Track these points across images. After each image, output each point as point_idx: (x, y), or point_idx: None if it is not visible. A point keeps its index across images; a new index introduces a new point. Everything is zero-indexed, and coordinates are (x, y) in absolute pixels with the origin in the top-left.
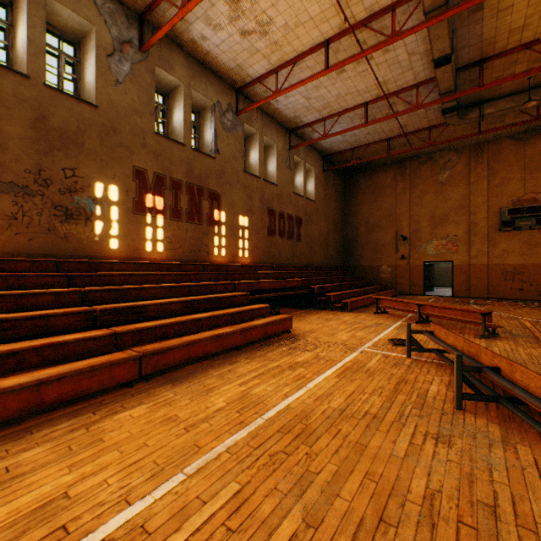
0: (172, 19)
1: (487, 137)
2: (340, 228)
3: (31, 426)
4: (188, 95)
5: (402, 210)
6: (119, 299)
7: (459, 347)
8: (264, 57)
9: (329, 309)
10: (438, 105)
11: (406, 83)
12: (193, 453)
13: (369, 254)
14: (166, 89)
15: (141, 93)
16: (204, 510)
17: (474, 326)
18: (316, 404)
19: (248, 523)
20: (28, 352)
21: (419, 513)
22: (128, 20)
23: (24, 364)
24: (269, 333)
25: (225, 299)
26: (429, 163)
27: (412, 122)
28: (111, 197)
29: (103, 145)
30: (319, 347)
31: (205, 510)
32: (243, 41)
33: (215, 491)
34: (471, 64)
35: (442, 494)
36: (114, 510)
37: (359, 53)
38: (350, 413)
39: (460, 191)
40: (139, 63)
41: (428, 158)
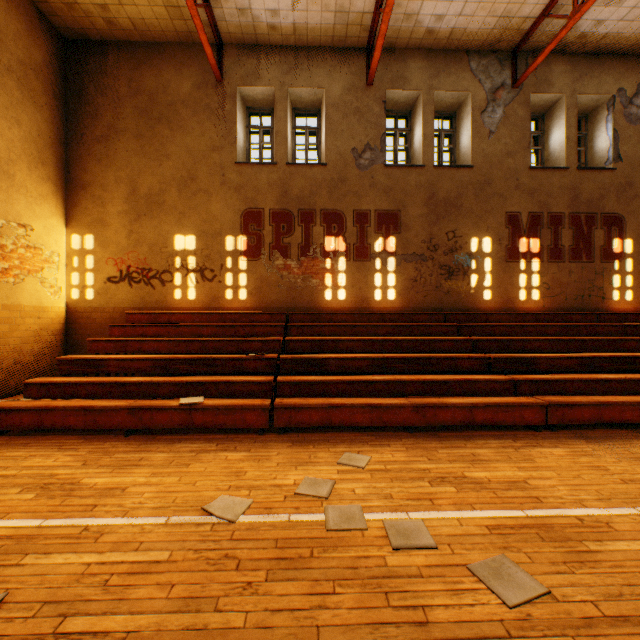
0: (558, 35)
1: None
2: None
3: (469, 435)
4: (570, 105)
5: None
6: (502, 349)
7: None
8: None
9: None
10: None
11: None
12: None
13: None
14: (540, 111)
15: (513, 132)
16: None
17: None
18: None
19: None
20: (453, 383)
21: None
22: (500, 64)
23: (451, 391)
24: None
25: None
26: None
27: None
28: (483, 249)
29: (477, 201)
30: None
31: None
32: None
33: None
34: None
35: None
36: (572, 504)
37: None
38: None
39: None
40: (511, 102)
41: None
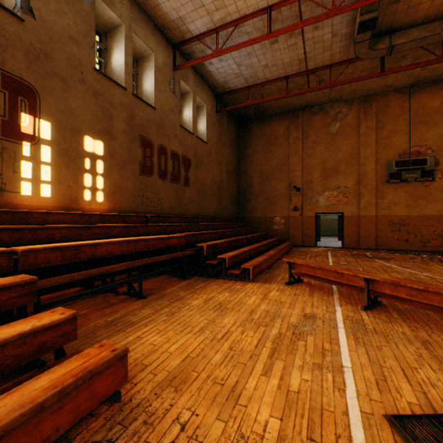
0: None
1: (377, 88)
2: (234, 178)
3: None
4: None
5: (295, 160)
6: None
7: None
8: None
9: (223, 278)
10: (347, 28)
11: None
12: None
13: (263, 204)
14: None
15: None
16: None
17: None
18: None
19: None
20: None
21: None
22: None
23: None
24: None
25: None
26: (321, 114)
27: (315, 55)
28: None
29: None
30: None
31: None
32: None
33: None
34: None
35: None
36: None
37: None
38: None
39: (350, 143)
40: None
41: (320, 109)
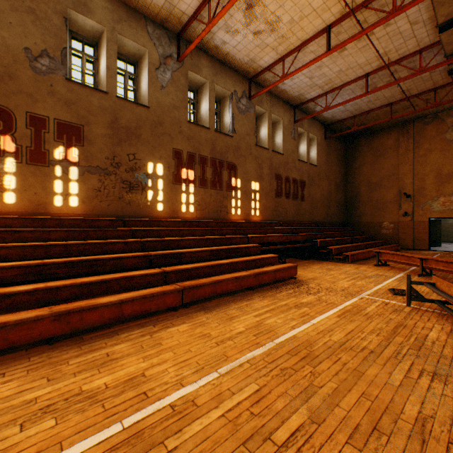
0: (201, 34)
1: None
2: (341, 188)
3: (117, 330)
4: (211, 89)
5: (405, 169)
6: (165, 247)
7: None
8: (272, 49)
9: (330, 261)
10: (444, 66)
11: (408, 50)
12: (223, 360)
13: (370, 211)
14: (196, 86)
15: (178, 93)
16: (234, 398)
17: None
18: (318, 336)
19: (266, 412)
20: (112, 282)
21: (411, 430)
22: (170, 40)
23: (110, 289)
24: (277, 278)
25: (241, 249)
26: (435, 122)
27: (416, 86)
28: (158, 172)
29: (153, 135)
30: (321, 292)
31: (234, 398)
32: (255, 40)
33: (241, 387)
34: None
35: (434, 420)
36: (174, 388)
37: (359, 32)
38: (349, 347)
39: None
40: (177, 71)
41: (433, 118)
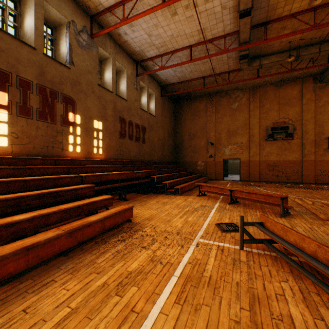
0: None
1: (259, 82)
2: (172, 136)
3: None
4: (39, 4)
5: (211, 125)
6: None
7: (308, 250)
8: None
9: (165, 193)
10: (236, 55)
11: (218, 33)
12: None
13: (190, 153)
14: None
15: None
16: None
17: (268, 205)
18: None
19: None
20: None
21: None
22: None
23: None
24: (107, 227)
25: (66, 193)
26: (227, 97)
27: (219, 66)
28: None
29: None
30: (156, 241)
31: None
32: None
33: None
34: (259, 24)
35: None
36: None
37: None
38: None
39: (244, 115)
40: None
41: (226, 94)
